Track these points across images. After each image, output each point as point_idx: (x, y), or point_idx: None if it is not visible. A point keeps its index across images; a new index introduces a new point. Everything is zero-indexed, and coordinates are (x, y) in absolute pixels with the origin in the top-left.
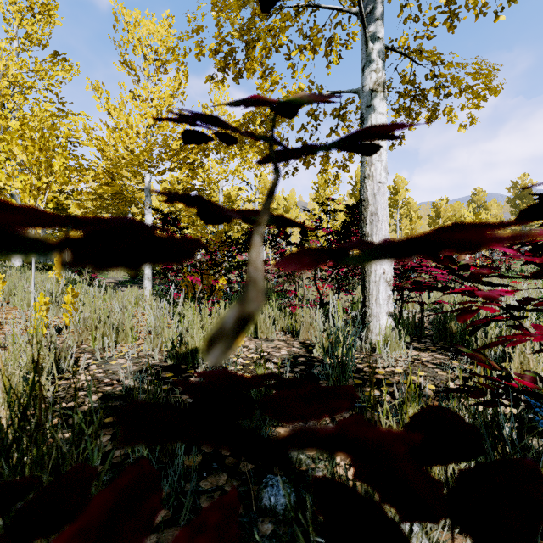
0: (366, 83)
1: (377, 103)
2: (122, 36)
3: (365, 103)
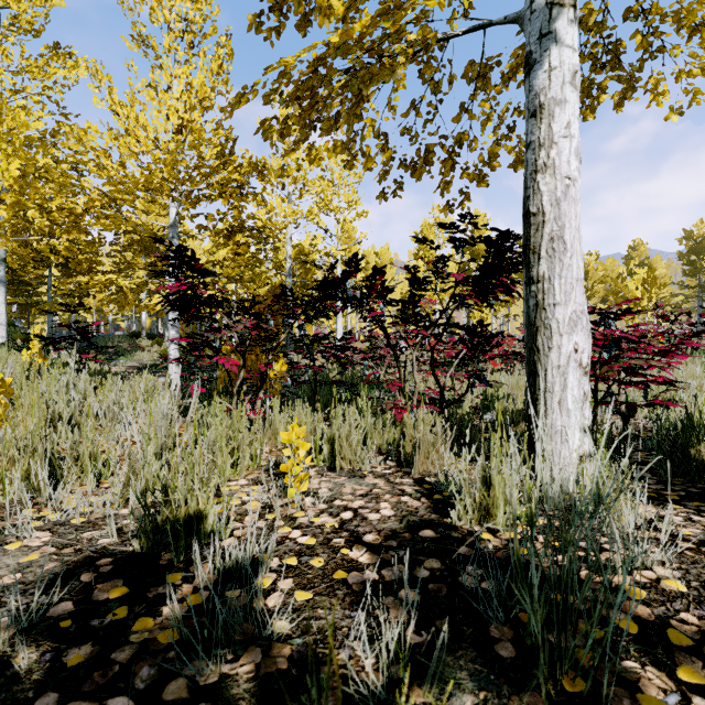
0: None
1: (562, 27)
2: None
3: (537, 32)
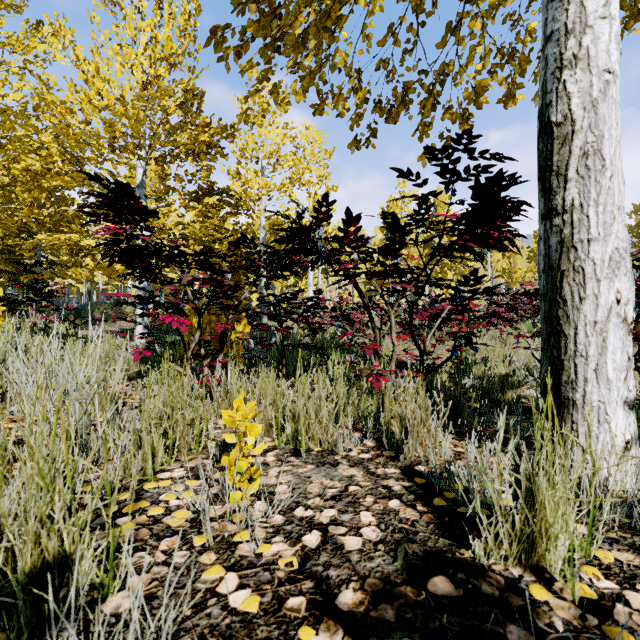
0: None
1: None
2: None
3: None
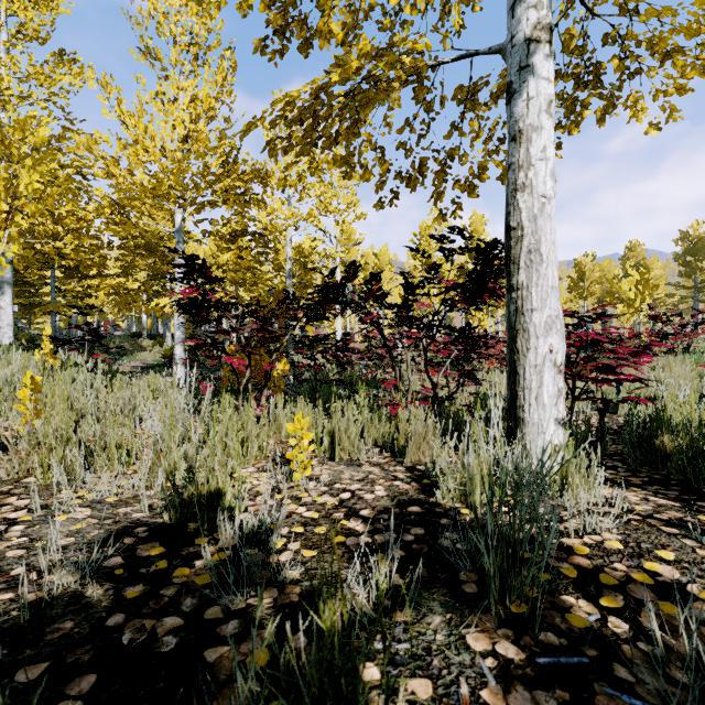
0: (520, 29)
1: (539, 61)
2: (140, 8)
3: (517, 64)
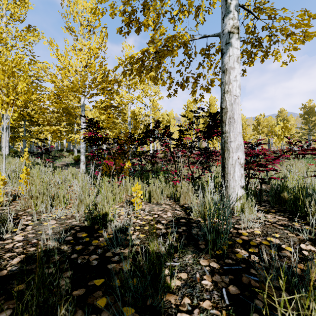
0: (226, 28)
1: (234, 41)
2: (66, 10)
3: (225, 42)
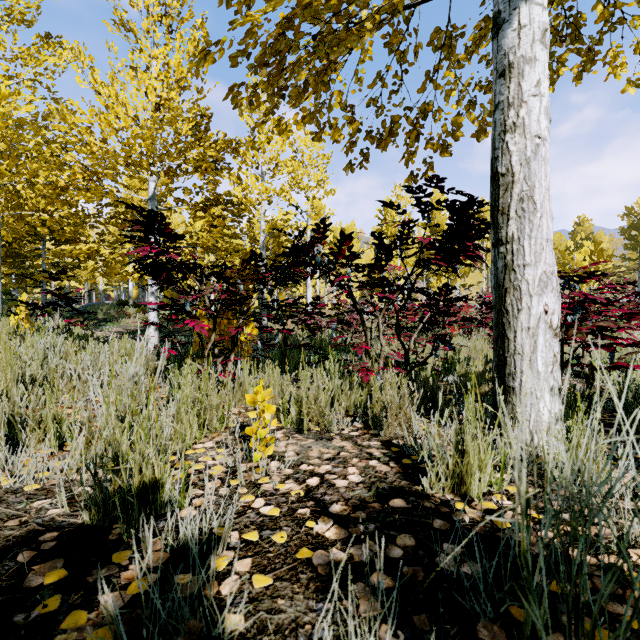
0: None
1: None
2: None
3: None
